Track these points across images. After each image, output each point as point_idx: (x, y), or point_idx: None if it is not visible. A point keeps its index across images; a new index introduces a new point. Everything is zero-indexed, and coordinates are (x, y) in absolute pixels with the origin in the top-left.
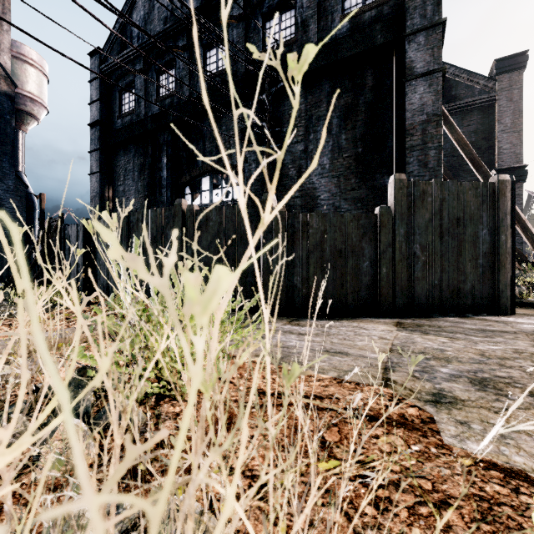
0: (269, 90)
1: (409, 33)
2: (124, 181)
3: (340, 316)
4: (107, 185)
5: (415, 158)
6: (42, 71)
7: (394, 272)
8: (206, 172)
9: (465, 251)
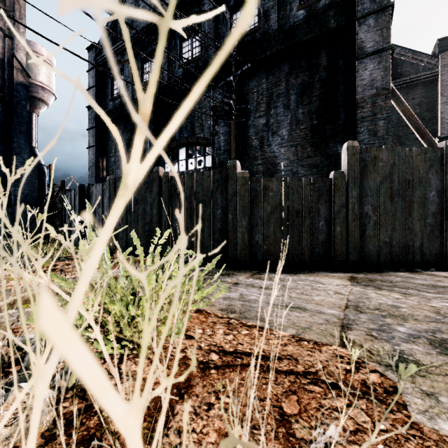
0: (235, 72)
1: (360, 17)
2: (115, 153)
3: (297, 270)
4: (101, 157)
5: (366, 128)
6: (50, 64)
7: (347, 230)
8: (182, 144)
9: (414, 211)
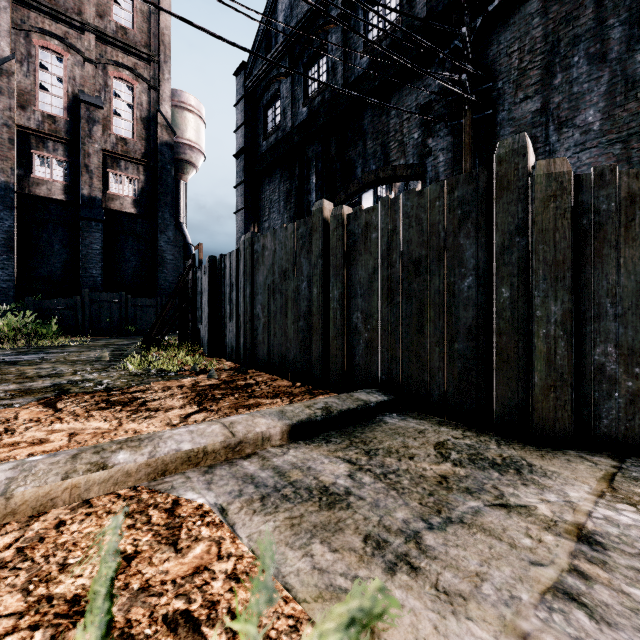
0: (470, 24)
1: None
2: (269, 215)
3: None
4: (252, 223)
5: None
6: (199, 115)
7: None
8: (367, 184)
9: None
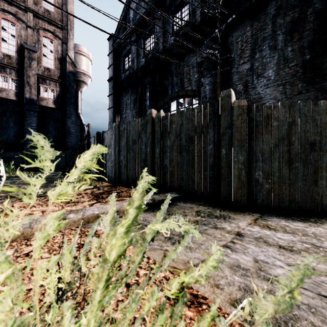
0: (220, 27)
1: None
2: (126, 111)
3: (313, 216)
4: (117, 114)
5: None
6: (88, 58)
7: None
8: (173, 98)
9: None
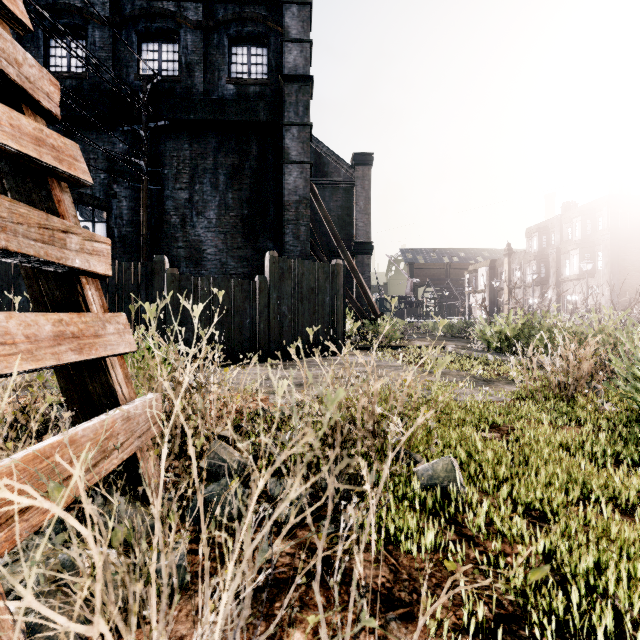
0: (146, 123)
1: (286, 123)
2: None
3: (227, 364)
4: None
5: (291, 230)
6: None
7: (269, 327)
8: None
9: (317, 312)
